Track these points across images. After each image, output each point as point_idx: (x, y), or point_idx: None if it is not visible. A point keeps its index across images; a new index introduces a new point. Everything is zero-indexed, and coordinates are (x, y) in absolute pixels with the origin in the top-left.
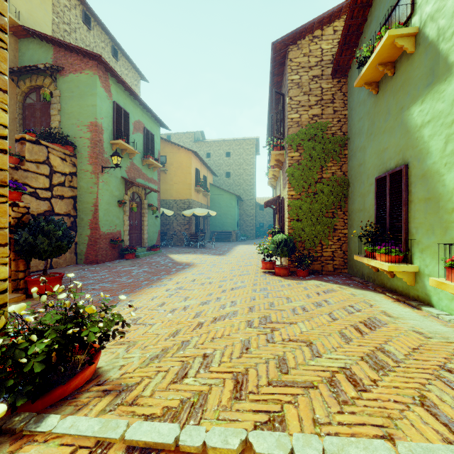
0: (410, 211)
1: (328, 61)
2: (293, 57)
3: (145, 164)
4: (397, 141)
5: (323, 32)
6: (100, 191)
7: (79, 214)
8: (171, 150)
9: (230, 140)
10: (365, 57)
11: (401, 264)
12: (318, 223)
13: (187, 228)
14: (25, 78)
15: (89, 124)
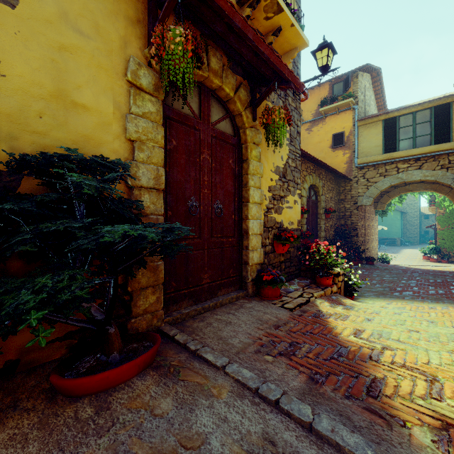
0: None
1: None
2: None
3: None
4: None
5: None
6: None
7: None
8: None
9: None
10: None
11: None
12: None
13: None
14: None
15: None
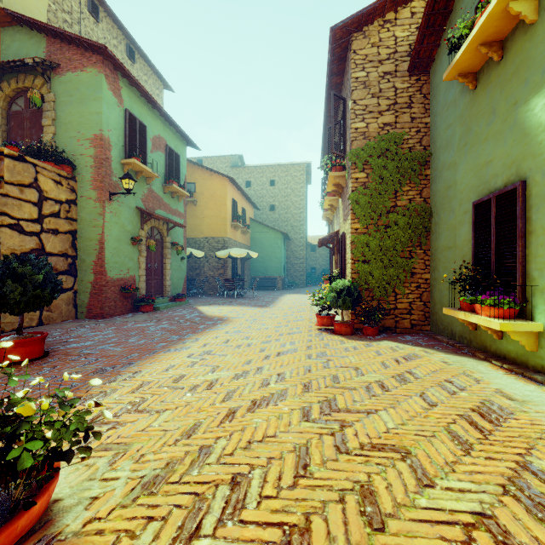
0: (529, 245)
1: (403, 53)
2: (358, 48)
3: (168, 192)
4: (507, 150)
5: (397, 15)
6: (107, 225)
7: (79, 254)
8: (201, 176)
9: (275, 165)
10: (460, 38)
11: (518, 321)
12: (391, 266)
13: (222, 273)
14: (9, 78)
15: (92, 137)
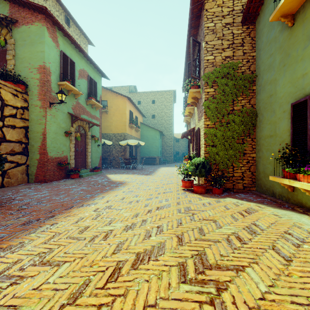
0: None
1: (238, 10)
2: (208, 8)
3: (89, 104)
4: None
5: None
6: (48, 123)
7: (30, 141)
8: (111, 96)
9: (155, 91)
10: None
11: None
12: (230, 148)
13: (123, 155)
14: None
15: (38, 67)
